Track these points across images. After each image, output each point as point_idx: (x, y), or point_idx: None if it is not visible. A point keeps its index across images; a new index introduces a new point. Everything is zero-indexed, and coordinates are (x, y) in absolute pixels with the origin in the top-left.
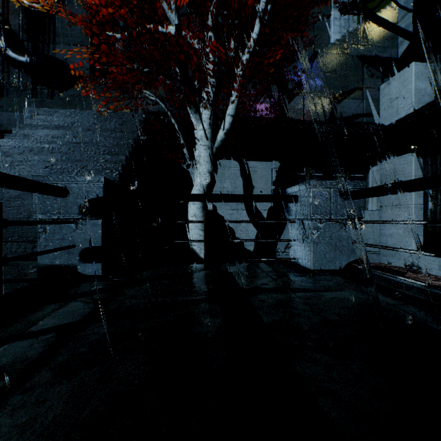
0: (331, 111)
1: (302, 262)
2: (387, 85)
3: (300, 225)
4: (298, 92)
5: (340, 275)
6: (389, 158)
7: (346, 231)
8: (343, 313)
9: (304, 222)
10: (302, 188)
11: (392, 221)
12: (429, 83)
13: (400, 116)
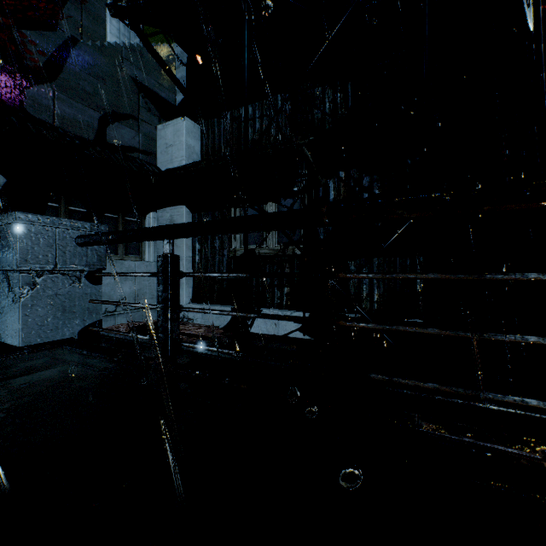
0: (98, 130)
1: (7, 337)
2: (164, 127)
3: (4, 280)
4: (45, 80)
5: (65, 346)
6: (166, 206)
7: (81, 287)
8: (21, 404)
9: (11, 276)
10: (6, 222)
11: (126, 273)
12: (197, 143)
13: (174, 166)
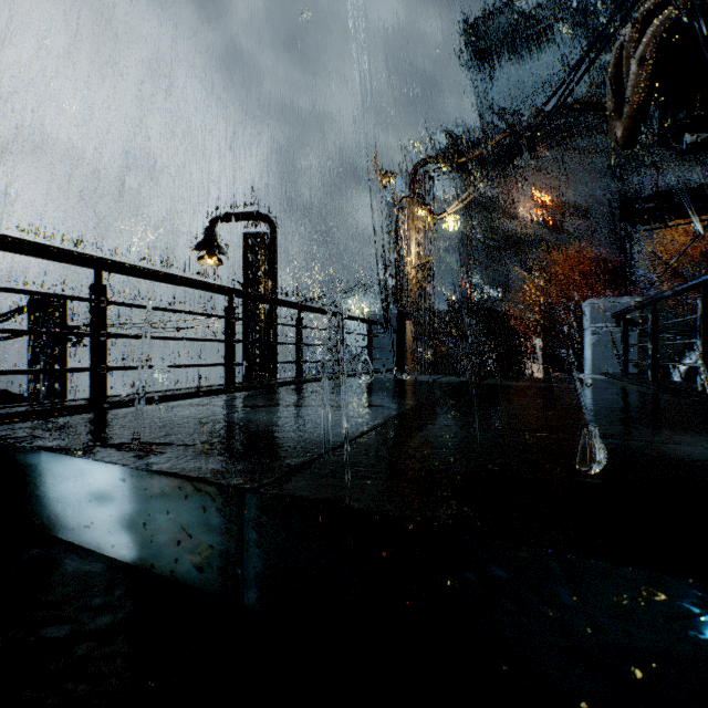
0: None
1: None
2: None
3: None
4: None
5: None
6: None
7: None
8: None
9: None
10: None
11: None
12: None
13: None
